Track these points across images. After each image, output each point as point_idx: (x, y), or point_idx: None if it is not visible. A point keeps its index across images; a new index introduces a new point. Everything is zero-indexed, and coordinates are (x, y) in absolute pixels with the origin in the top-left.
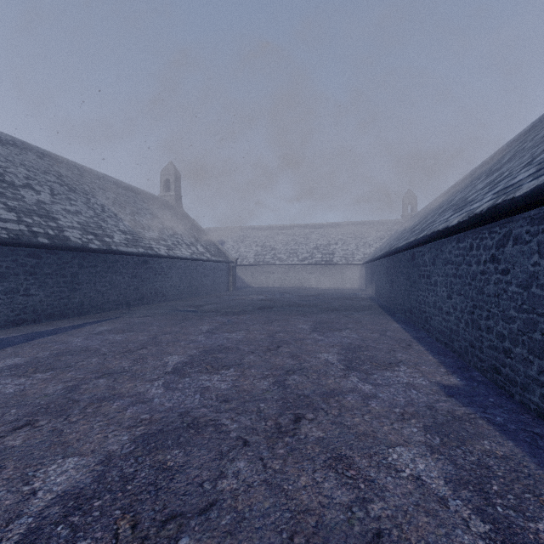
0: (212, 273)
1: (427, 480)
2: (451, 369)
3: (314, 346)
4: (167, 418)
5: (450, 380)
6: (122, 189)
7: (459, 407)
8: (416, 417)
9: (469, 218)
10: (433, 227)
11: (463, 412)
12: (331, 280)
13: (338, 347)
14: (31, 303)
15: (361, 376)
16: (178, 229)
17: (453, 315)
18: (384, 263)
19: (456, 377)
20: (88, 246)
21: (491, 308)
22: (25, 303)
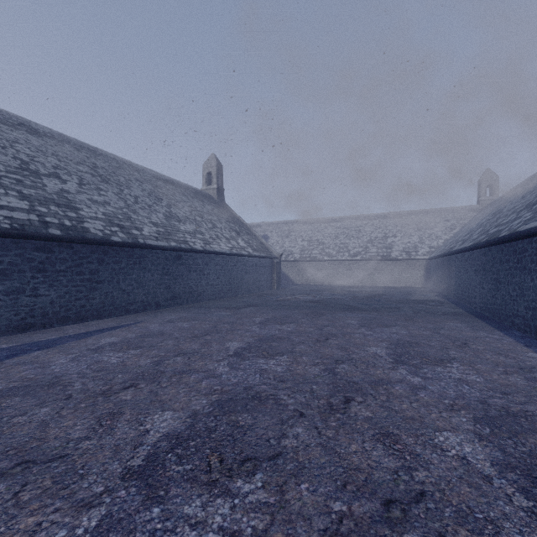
0: (254, 269)
1: None
2: None
3: (415, 404)
4: None
5: None
6: (162, 182)
7: None
8: None
9: None
10: None
11: None
12: (389, 278)
13: (465, 411)
14: (39, 305)
15: None
16: (218, 223)
17: None
18: (477, 257)
19: None
20: (110, 239)
21: None
22: (33, 305)
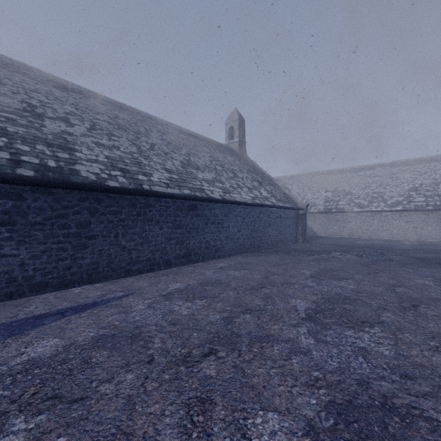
0: (278, 221)
1: None
2: None
3: None
4: None
5: None
6: (184, 135)
7: None
8: None
9: None
10: None
11: None
12: None
13: None
14: (3, 269)
15: None
16: (239, 173)
17: None
18: None
19: None
20: (104, 184)
21: None
22: None
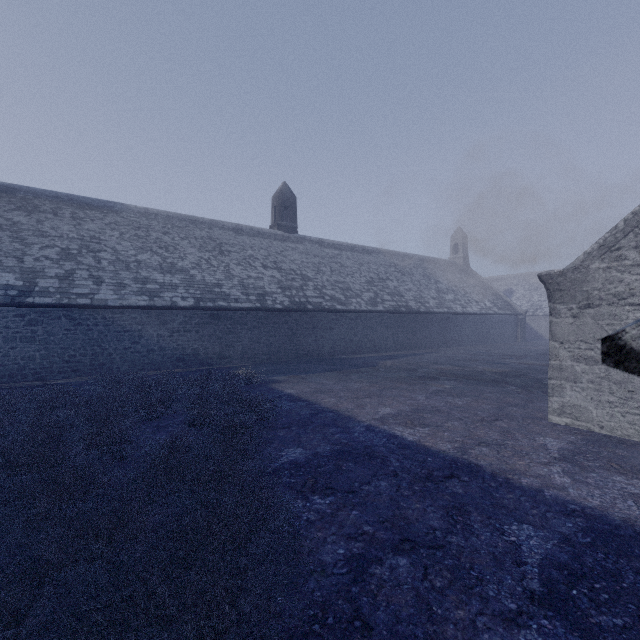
0: (499, 325)
1: None
2: None
3: None
4: (484, 373)
5: None
6: (425, 263)
7: None
8: None
9: None
10: None
11: None
12: None
13: None
14: (399, 341)
15: None
16: (467, 289)
17: None
18: None
19: None
20: (420, 311)
21: None
22: (397, 341)
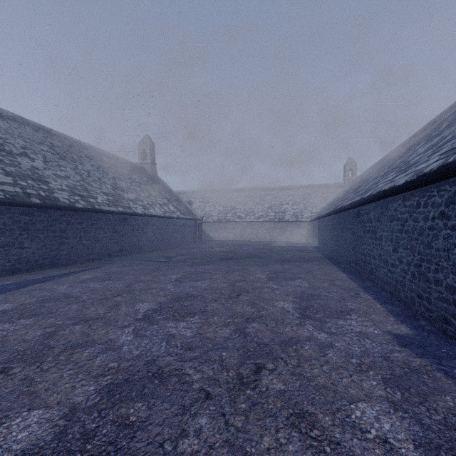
0: (182, 229)
1: (396, 444)
2: (400, 318)
3: (271, 294)
4: (133, 367)
5: (401, 329)
6: (106, 158)
7: (414, 358)
8: (374, 369)
9: (417, 177)
10: (377, 187)
11: (419, 364)
12: (283, 235)
13: (293, 295)
14: (24, 255)
15: (316, 324)
16: (152, 192)
17: (399, 267)
18: (330, 220)
19: (405, 326)
20: (75, 206)
21: (440, 262)
22: (20, 255)
